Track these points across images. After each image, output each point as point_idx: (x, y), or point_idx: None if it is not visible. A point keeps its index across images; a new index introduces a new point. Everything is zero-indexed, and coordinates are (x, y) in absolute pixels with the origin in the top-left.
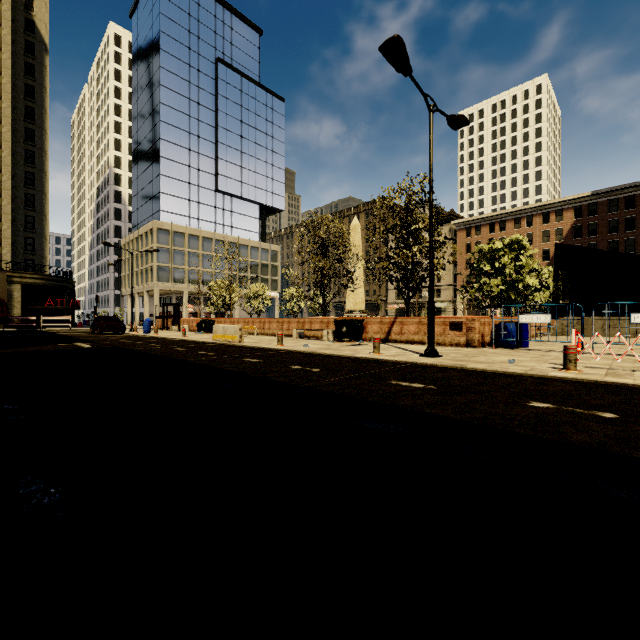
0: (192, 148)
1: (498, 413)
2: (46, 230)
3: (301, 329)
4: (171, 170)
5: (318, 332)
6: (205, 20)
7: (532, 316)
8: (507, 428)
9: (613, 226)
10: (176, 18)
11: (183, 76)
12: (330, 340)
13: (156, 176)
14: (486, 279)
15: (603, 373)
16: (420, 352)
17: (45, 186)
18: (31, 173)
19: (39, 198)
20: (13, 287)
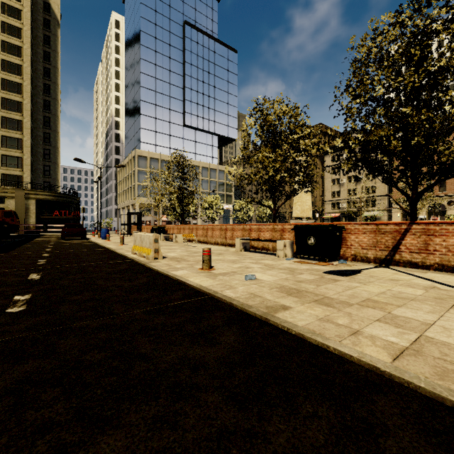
0: (165, 93)
1: None
2: (58, 159)
3: (246, 239)
4: (149, 110)
5: (268, 242)
6: None
7: None
8: None
9: None
10: None
11: (158, 37)
12: (287, 256)
13: (138, 116)
14: None
15: None
16: None
17: (58, 126)
18: (48, 117)
19: (53, 136)
20: (30, 202)
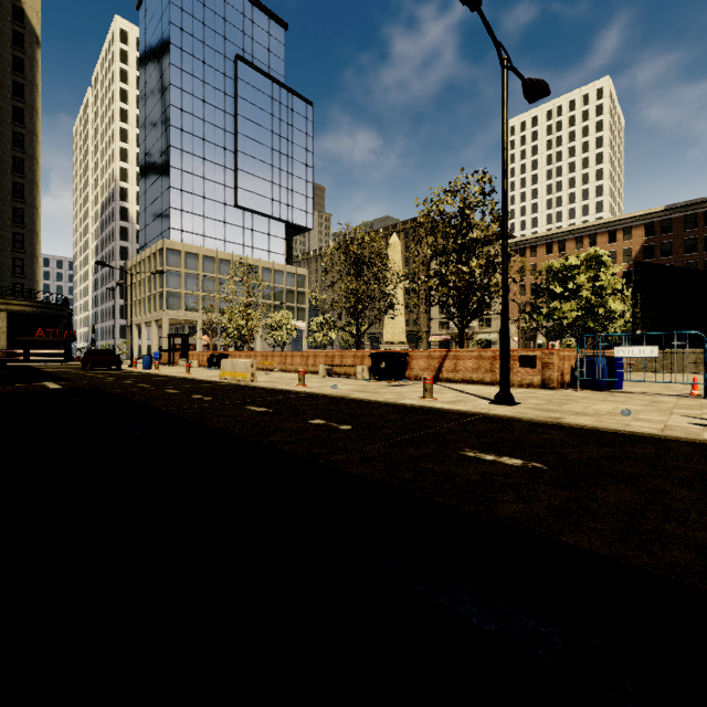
0: (207, 157)
1: None
2: (38, 250)
3: (329, 365)
4: (183, 182)
5: (350, 368)
6: (222, 11)
7: (632, 348)
8: None
9: (690, 245)
10: (189, 8)
11: (197, 75)
12: (365, 378)
13: (166, 189)
14: (557, 303)
15: None
16: (486, 396)
17: (36, 199)
18: (20, 184)
19: (29, 213)
20: None
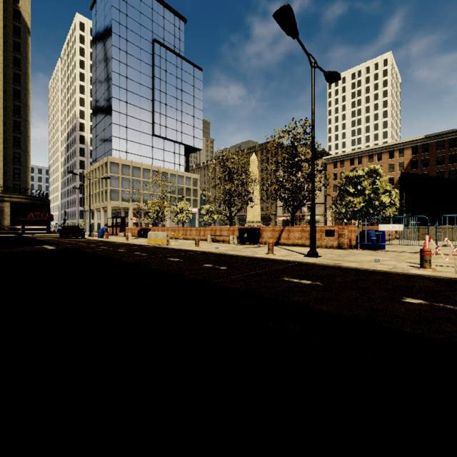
0: (135, 104)
1: (380, 309)
2: (29, 163)
3: (213, 235)
4: (120, 120)
5: (226, 237)
6: (145, 11)
7: (389, 225)
8: (394, 326)
9: (440, 160)
10: (124, 10)
11: (129, 52)
12: (235, 243)
13: (109, 124)
14: (351, 198)
15: (453, 271)
16: (304, 253)
17: (28, 131)
18: (18, 122)
19: (24, 140)
20: (4, 204)
